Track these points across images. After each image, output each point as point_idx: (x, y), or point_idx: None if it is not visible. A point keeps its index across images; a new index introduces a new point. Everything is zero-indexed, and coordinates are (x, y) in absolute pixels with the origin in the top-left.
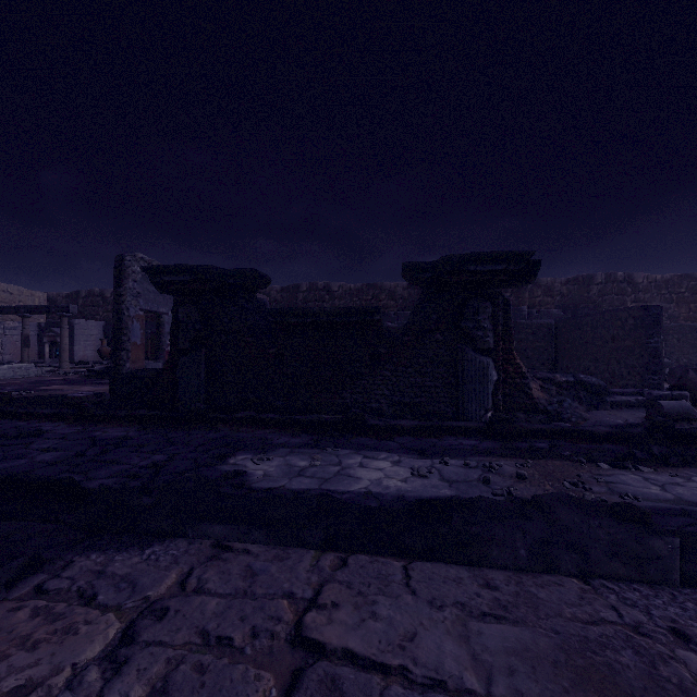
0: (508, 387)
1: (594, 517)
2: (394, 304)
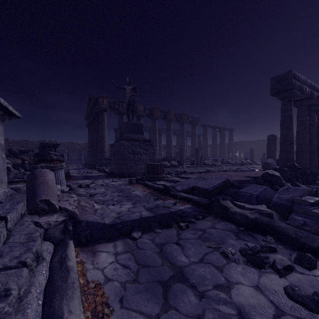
0: None
1: None
2: (33, 146)
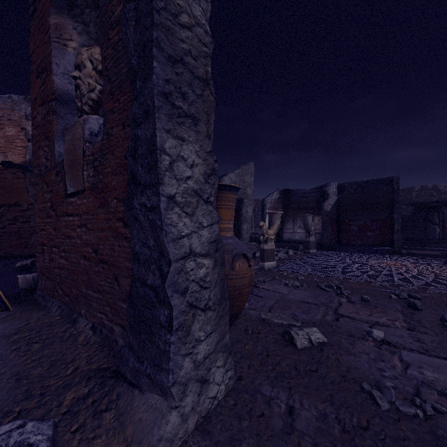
0: (443, 234)
1: (444, 244)
2: None
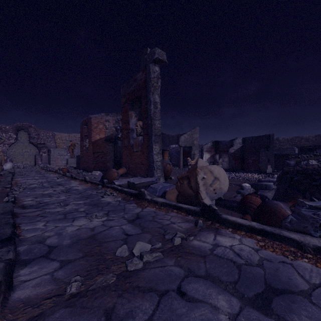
0: None
1: None
2: (308, 143)
